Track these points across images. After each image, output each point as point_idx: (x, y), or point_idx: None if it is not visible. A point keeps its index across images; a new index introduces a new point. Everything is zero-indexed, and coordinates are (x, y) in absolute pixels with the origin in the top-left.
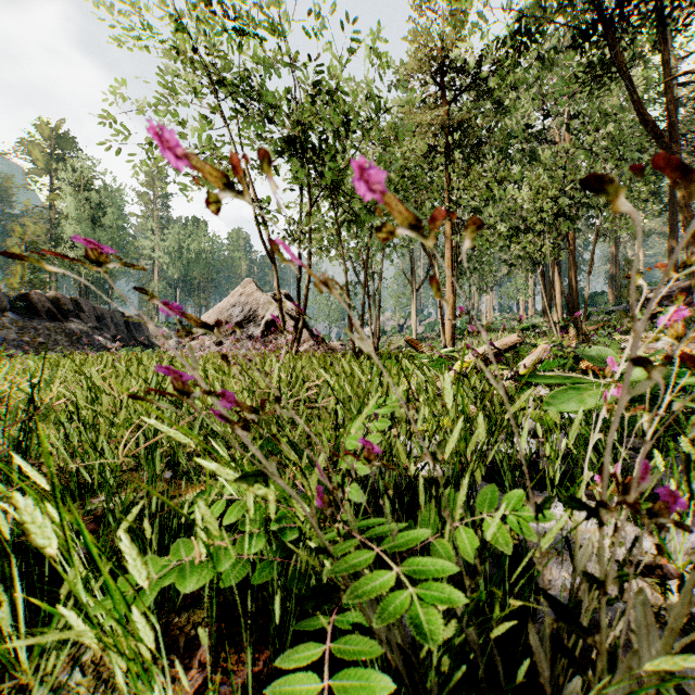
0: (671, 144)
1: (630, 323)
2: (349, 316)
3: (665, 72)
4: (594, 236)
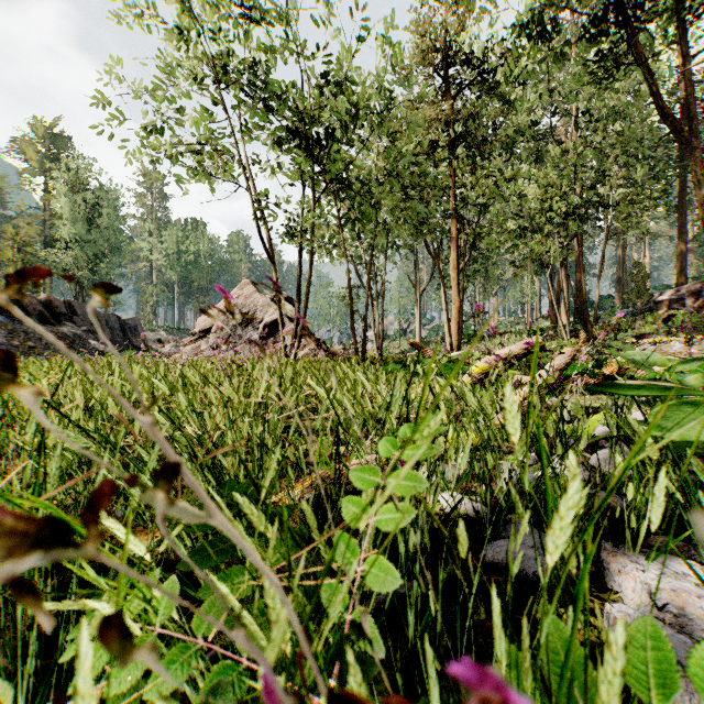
0: (690, 138)
1: (642, 326)
2: (351, 318)
3: (683, 62)
4: (604, 236)
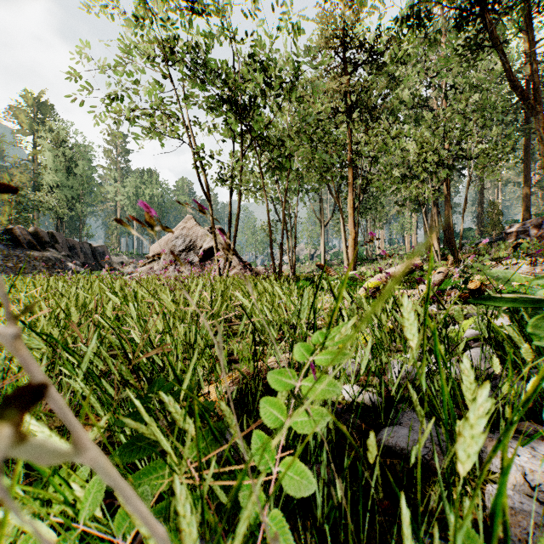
0: (535, 104)
1: (496, 251)
2: (270, 245)
3: (530, 45)
4: (467, 182)
